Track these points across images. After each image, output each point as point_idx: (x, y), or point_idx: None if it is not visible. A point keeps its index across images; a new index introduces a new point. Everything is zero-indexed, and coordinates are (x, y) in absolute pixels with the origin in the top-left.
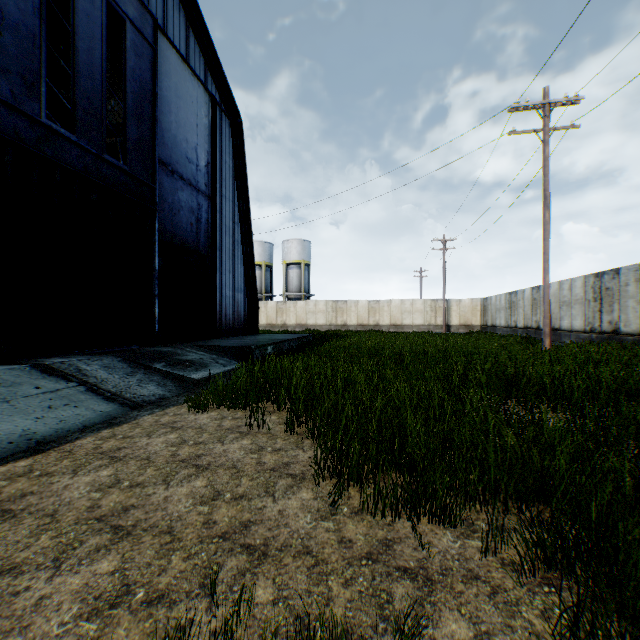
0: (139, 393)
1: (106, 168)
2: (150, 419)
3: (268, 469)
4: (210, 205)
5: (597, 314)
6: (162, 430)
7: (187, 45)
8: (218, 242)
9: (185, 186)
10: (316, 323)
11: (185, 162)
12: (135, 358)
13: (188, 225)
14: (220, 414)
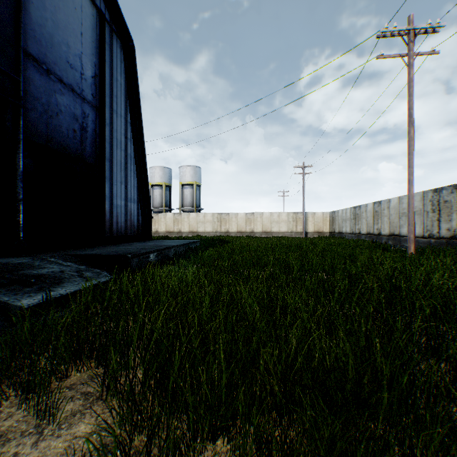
0: None
1: None
2: None
3: None
4: (98, 116)
5: (436, 223)
6: None
7: None
8: (108, 153)
9: (66, 91)
10: (205, 230)
11: (66, 66)
12: None
13: (70, 131)
14: None
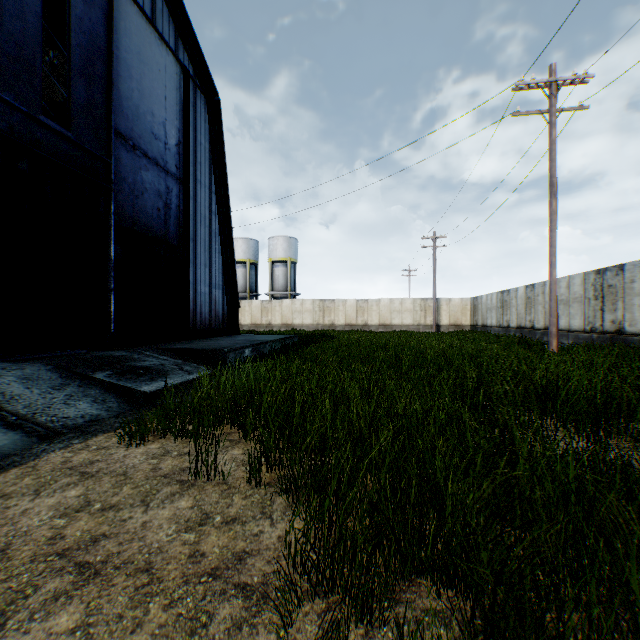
0: (62, 414)
1: (42, 132)
2: (58, 458)
3: (205, 572)
4: (182, 190)
5: (598, 313)
6: (64, 480)
7: (153, 4)
8: (192, 232)
9: (150, 165)
10: (303, 323)
11: (150, 138)
12: (72, 366)
13: (154, 210)
14: (163, 447)
